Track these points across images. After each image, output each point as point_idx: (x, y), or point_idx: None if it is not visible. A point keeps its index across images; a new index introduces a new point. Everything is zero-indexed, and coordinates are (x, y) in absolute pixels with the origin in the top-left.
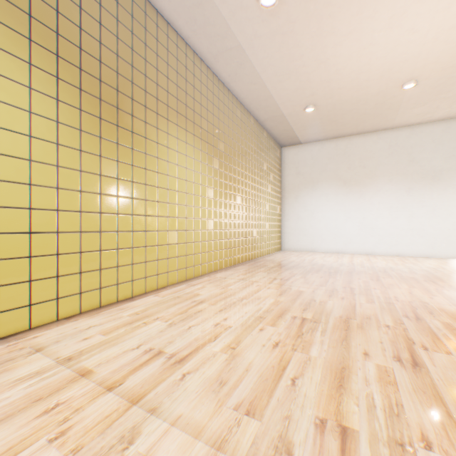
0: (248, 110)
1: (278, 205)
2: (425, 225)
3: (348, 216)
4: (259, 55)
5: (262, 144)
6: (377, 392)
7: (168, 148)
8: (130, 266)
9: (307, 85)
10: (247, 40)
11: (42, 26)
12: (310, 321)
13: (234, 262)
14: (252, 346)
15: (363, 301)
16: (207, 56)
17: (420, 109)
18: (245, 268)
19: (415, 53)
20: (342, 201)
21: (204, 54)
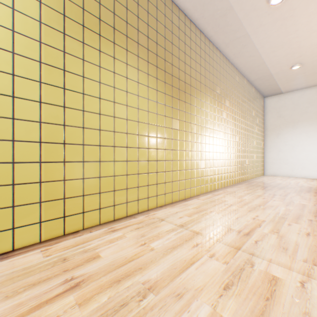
0: (242, 75)
1: (262, 141)
2: None
3: None
4: (260, 37)
5: (251, 97)
6: None
7: (200, 109)
8: (183, 181)
9: (297, 50)
10: (253, 29)
11: (151, 53)
12: None
13: (234, 182)
14: (290, 233)
15: None
16: (221, 45)
17: None
18: (244, 186)
19: None
20: None
21: (219, 44)
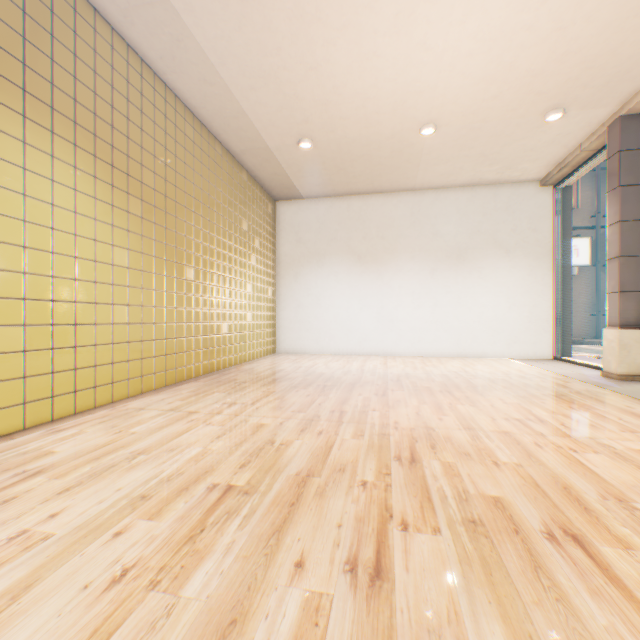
0: (211, 131)
1: (271, 286)
2: (450, 316)
3: (363, 304)
4: (209, 31)
5: (240, 190)
6: None
7: None
8: None
9: (296, 103)
10: None
11: None
12: (237, 493)
13: (181, 377)
14: (53, 597)
15: (349, 436)
16: (109, 7)
17: (444, 167)
18: (196, 386)
19: (431, 84)
20: (356, 283)
21: (101, 1)
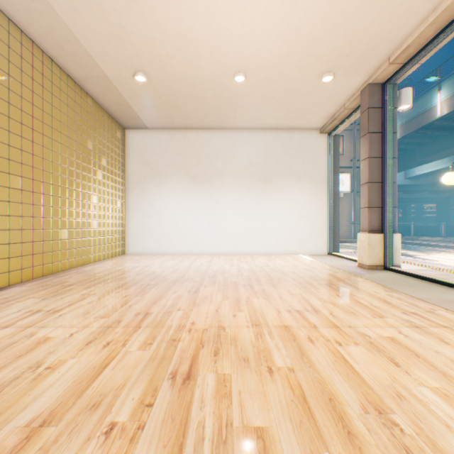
0: (46, 52)
1: (120, 199)
2: (260, 224)
3: (197, 215)
4: None
5: (84, 113)
6: None
7: None
8: None
9: (124, 34)
10: None
11: None
12: None
13: (3, 283)
14: None
15: (136, 346)
16: None
17: (255, 112)
18: (15, 292)
19: (239, 35)
20: (191, 198)
21: None
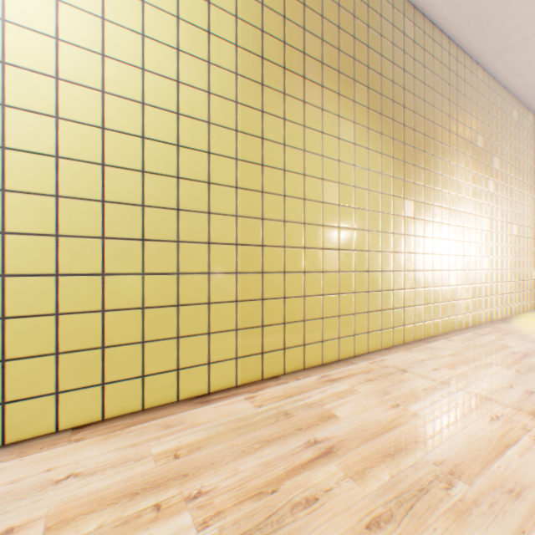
0: (524, 106)
1: None
2: None
3: None
4: None
5: None
6: None
7: (448, 178)
8: (420, 307)
9: None
10: None
11: (372, 93)
12: None
13: (509, 312)
14: None
15: None
16: (487, 57)
17: None
18: (534, 321)
19: None
20: None
21: (483, 56)
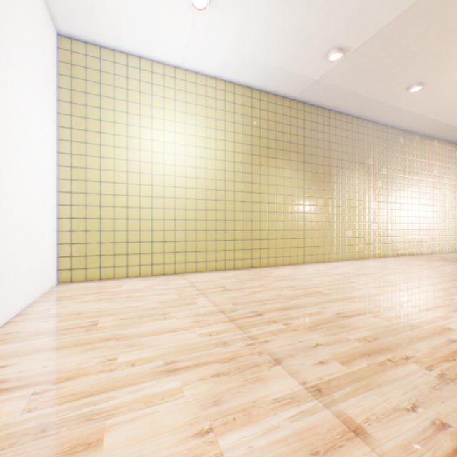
0: (411, 132)
1: (456, 205)
2: None
3: None
4: (415, 107)
5: (430, 153)
6: (441, 287)
7: (346, 184)
8: (327, 247)
9: None
10: (402, 104)
11: (299, 154)
12: (433, 276)
13: (396, 254)
14: (392, 276)
15: None
16: (372, 118)
17: None
18: (405, 258)
19: None
20: None
21: (369, 118)
